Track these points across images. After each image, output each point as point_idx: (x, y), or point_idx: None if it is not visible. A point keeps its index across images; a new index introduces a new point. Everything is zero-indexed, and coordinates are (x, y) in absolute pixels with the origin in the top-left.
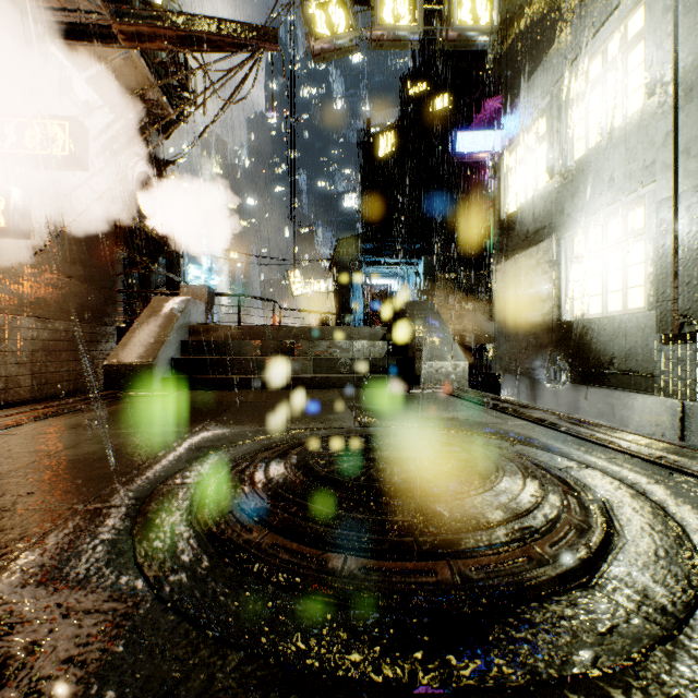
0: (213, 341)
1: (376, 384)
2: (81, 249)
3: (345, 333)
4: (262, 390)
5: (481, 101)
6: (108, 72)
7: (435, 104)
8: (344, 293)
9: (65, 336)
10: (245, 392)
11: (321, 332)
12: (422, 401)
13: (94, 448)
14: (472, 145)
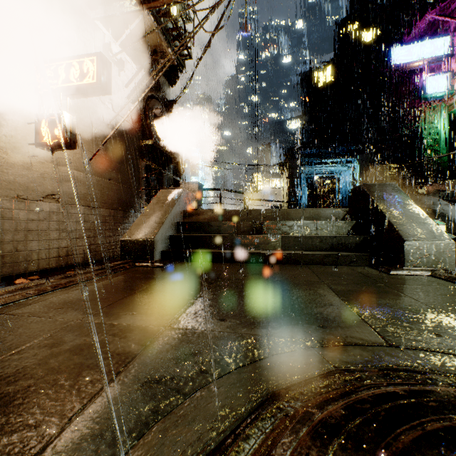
0: (199, 222)
1: (344, 262)
2: (118, 160)
3: (307, 214)
4: (238, 264)
5: (412, 22)
6: (133, 36)
7: (367, 36)
8: (293, 187)
9: (107, 219)
10: (224, 265)
11: (286, 213)
12: (423, 290)
13: (32, 360)
14: (407, 57)
